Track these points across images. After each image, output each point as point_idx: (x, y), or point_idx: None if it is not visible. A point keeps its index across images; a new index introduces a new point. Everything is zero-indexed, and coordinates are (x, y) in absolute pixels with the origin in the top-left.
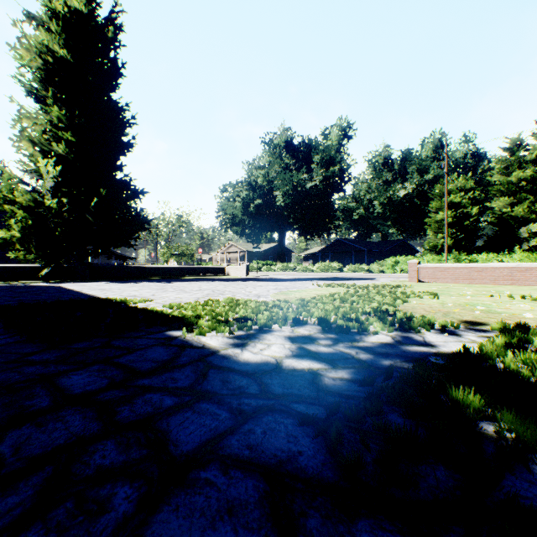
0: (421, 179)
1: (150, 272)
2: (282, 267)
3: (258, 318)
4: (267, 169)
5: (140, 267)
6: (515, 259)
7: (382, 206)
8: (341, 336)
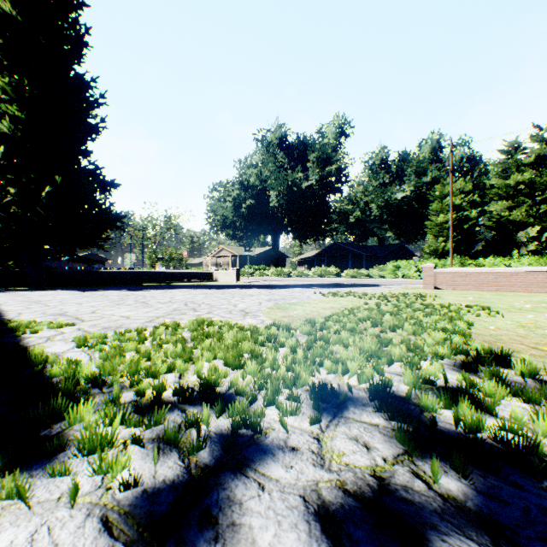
0: (419, 181)
1: (125, 277)
2: (276, 272)
3: (234, 382)
4: (260, 167)
5: (112, 271)
6: (524, 264)
7: (379, 209)
8: (487, 496)
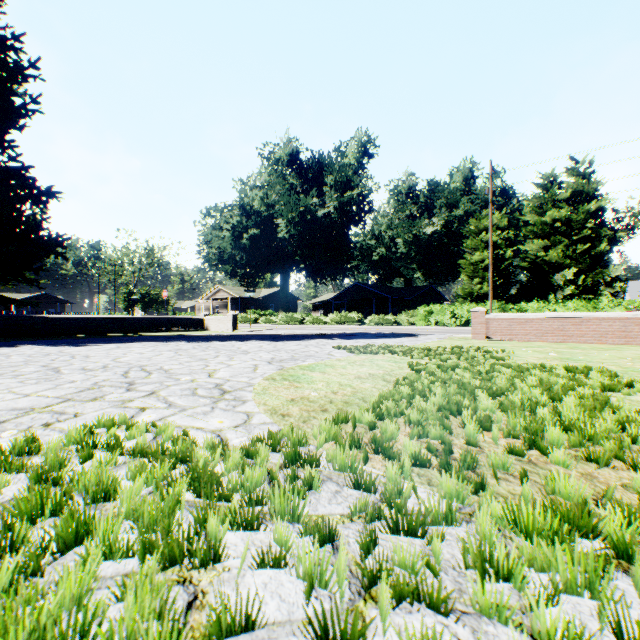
0: (450, 214)
1: (72, 325)
2: (286, 318)
3: None
4: (266, 189)
5: (53, 317)
6: (570, 309)
7: (406, 245)
8: None
